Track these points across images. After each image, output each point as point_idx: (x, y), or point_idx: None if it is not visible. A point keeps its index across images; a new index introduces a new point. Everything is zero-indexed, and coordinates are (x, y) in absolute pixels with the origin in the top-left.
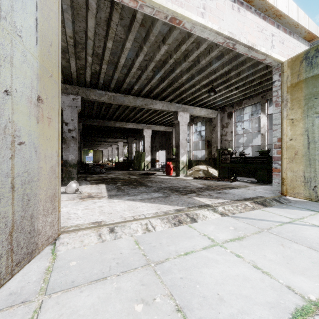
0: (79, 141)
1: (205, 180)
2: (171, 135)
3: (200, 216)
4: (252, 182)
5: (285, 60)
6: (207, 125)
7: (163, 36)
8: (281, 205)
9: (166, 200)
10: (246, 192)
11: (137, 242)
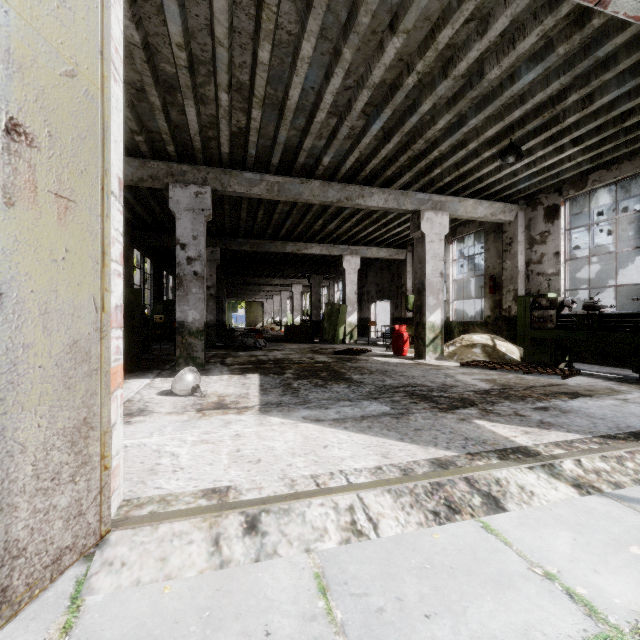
0: (214, 284)
1: (490, 369)
2: (402, 267)
3: (511, 488)
4: (624, 380)
5: None
6: (489, 240)
7: (391, 11)
8: None
9: (401, 424)
10: (624, 409)
11: (324, 585)
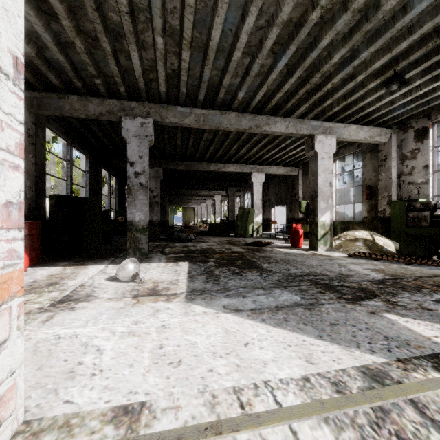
0: (158, 194)
1: (374, 260)
2: (295, 181)
3: None
4: None
5: None
6: (366, 158)
7: None
8: None
9: (315, 317)
10: None
11: None
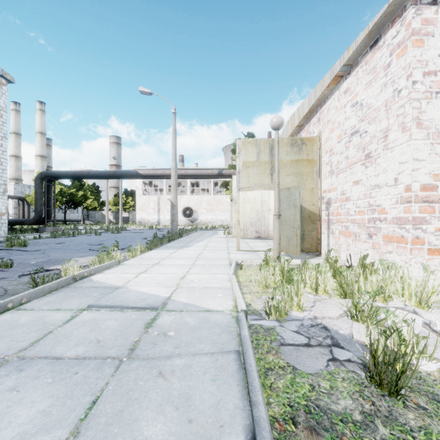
0: None
1: None
2: None
3: None
4: None
5: (317, 136)
6: None
7: None
8: (302, 252)
9: None
10: None
11: None
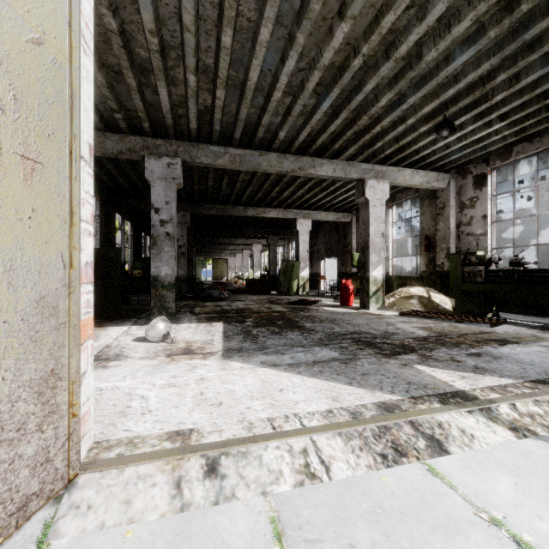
0: (185, 244)
1: (426, 318)
2: (348, 229)
3: (453, 431)
4: (547, 328)
5: None
6: (424, 205)
7: None
8: None
9: (349, 369)
10: None
11: (279, 530)
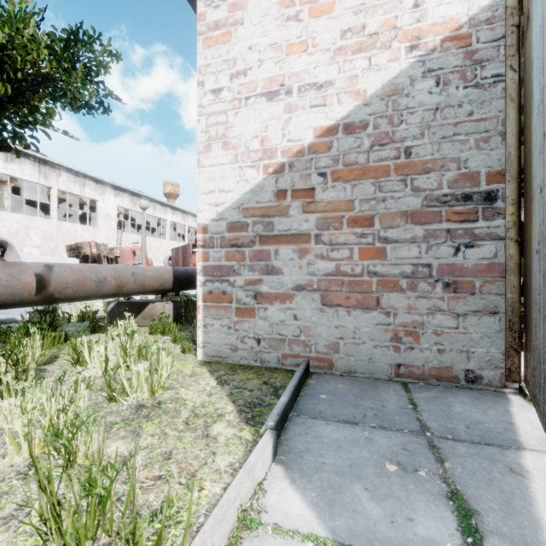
0: None
1: None
2: None
3: None
4: None
5: None
6: None
7: None
8: None
9: None
10: None
11: None
